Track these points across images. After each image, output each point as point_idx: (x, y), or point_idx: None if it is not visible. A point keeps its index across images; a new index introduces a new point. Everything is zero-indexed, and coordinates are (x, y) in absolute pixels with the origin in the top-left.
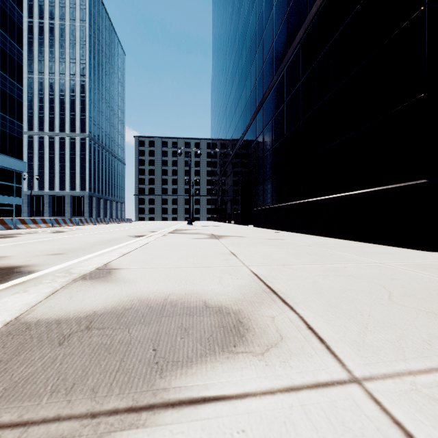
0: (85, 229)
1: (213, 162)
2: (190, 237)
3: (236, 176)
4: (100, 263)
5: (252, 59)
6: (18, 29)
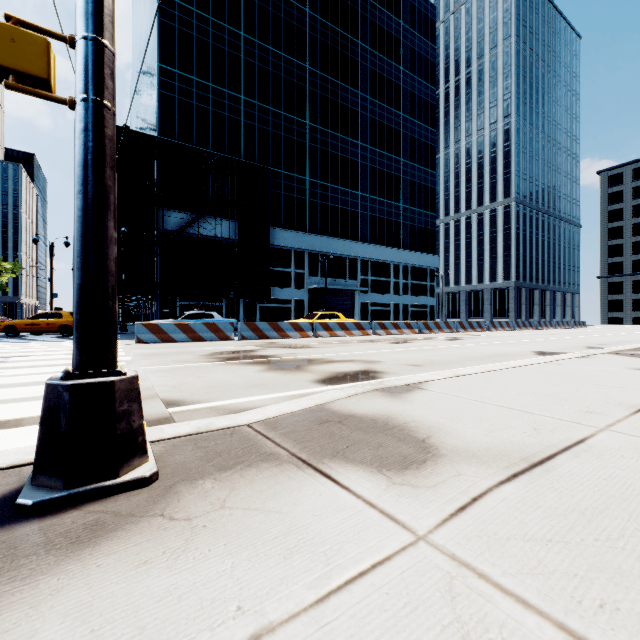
0: (488, 337)
1: None
2: (635, 364)
3: None
4: (416, 380)
5: None
6: (431, 109)
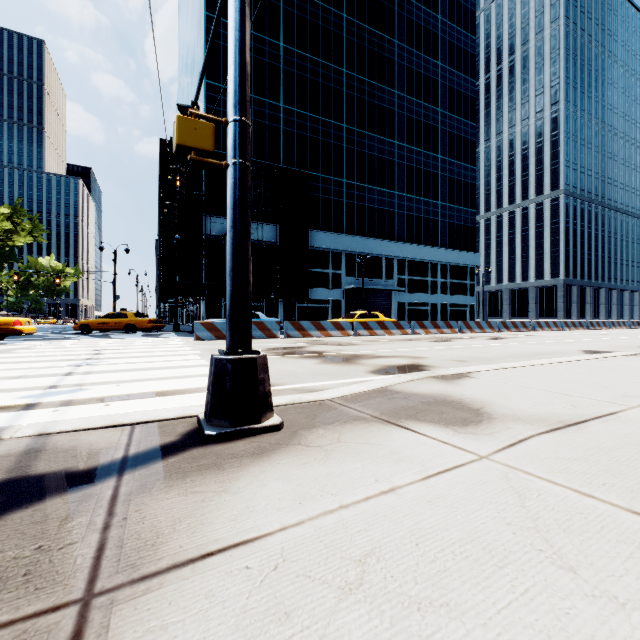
0: (533, 337)
1: None
2: None
3: None
4: (465, 370)
5: None
6: (471, 102)
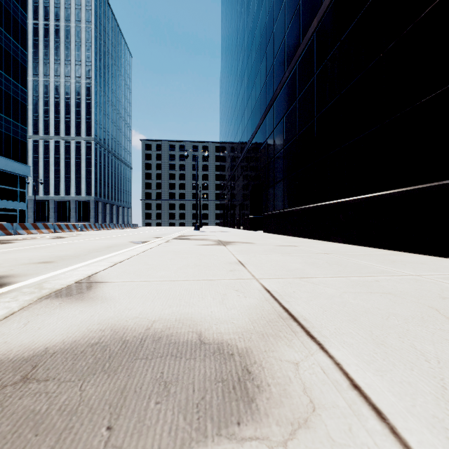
0: (87, 235)
1: (222, 166)
2: (195, 243)
3: (245, 179)
4: (84, 274)
5: (262, 55)
6: (22, 30)
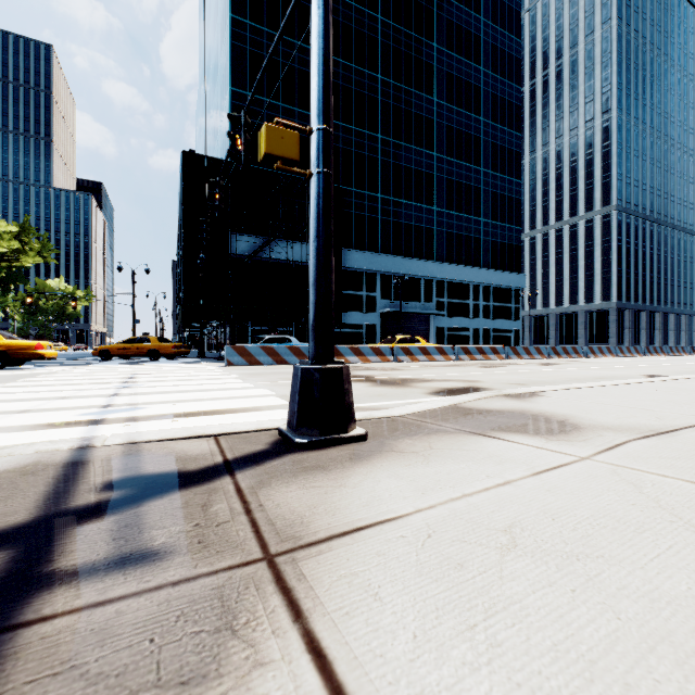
0: (587, 363)
1: None
2: None
3: None
4: (532, 390)
5: None
6: (516, 110)
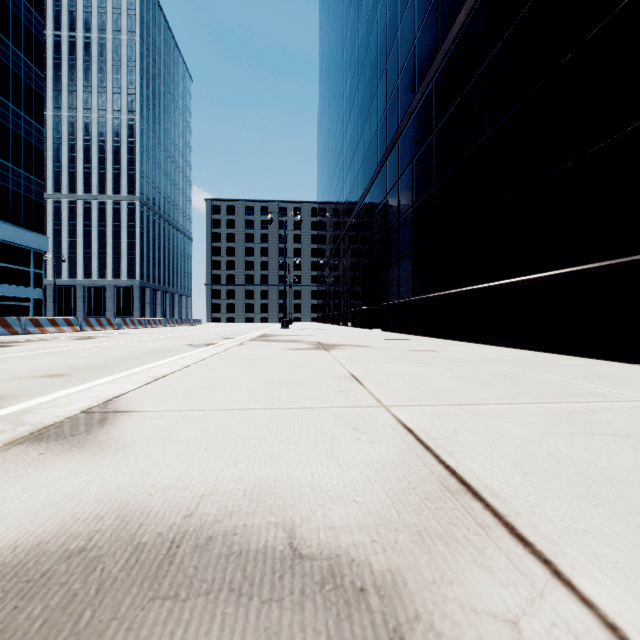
0: (127, 334)
1: (321, 235)
2: (282, 346)
3: (355, 254)
4: (99, 397)
5: (380, 72)
6: (36, 43)
